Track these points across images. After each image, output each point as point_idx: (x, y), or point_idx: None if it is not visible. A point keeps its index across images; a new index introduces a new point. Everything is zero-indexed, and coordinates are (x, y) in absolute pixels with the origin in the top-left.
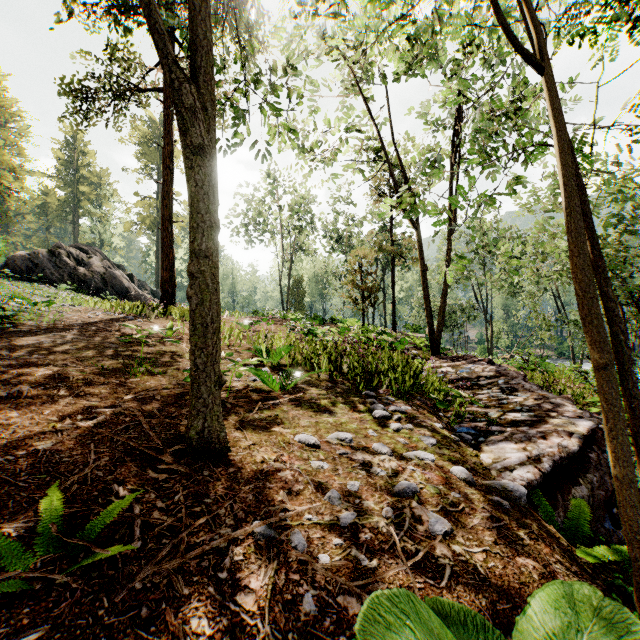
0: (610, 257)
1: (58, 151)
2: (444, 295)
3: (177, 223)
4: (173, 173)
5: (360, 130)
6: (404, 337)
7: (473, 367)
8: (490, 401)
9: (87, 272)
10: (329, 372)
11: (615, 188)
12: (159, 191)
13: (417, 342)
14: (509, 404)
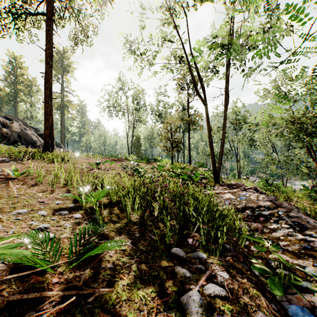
0: (316, 123)
1: (6, 66)
2: (222, 145)
3: (72, 107)
4: (52, 67)
5: (170, 41)
6: (196, 170)
7: (247, 194)
8: (290, 243)
9: (9, 131)
10: (142, 211)
11: (311, 86)
12: (62, 89)
13: (205, 174)
14: (315, 251)
